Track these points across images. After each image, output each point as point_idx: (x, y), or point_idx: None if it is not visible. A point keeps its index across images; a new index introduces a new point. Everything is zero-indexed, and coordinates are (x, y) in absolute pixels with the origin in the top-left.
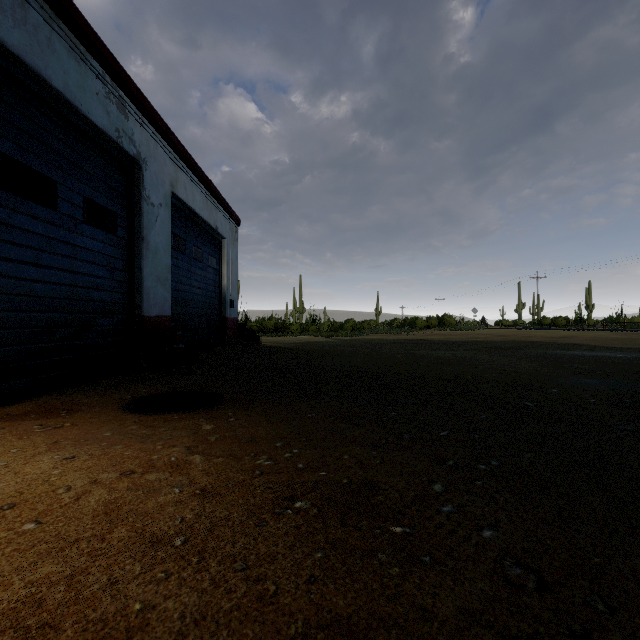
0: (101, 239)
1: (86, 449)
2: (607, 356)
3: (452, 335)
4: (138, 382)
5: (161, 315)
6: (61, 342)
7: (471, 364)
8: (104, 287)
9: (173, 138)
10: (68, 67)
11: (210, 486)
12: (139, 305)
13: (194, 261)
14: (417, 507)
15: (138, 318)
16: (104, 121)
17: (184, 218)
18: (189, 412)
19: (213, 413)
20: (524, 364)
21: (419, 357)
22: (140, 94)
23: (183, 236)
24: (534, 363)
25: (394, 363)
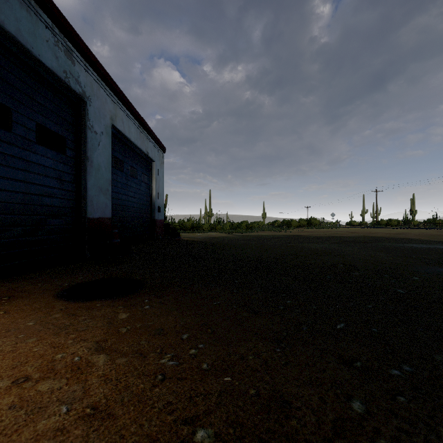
0: (52, 157)
1: (0, 343)
2: (441, 248)
3: (317, 232)
4: (78, 270)
5: (103, 217)
6: (15, 238)
7: (339, 255)
8: (55, 195)
9: (112, 83)
10: (20, 16)
11: (104, 400)
12: (84, 209)
13: (130, 177)
14: (341, 442)
15: (83, 219)
16: (53, 63)
17: (122, 145)
18: (112, 299)
19: (132, 300)
20: (381, 255)
21: (298, 249)
22: (84, 46)
23: (121, 158)
24: (388, 254)
25: (280, 253)
